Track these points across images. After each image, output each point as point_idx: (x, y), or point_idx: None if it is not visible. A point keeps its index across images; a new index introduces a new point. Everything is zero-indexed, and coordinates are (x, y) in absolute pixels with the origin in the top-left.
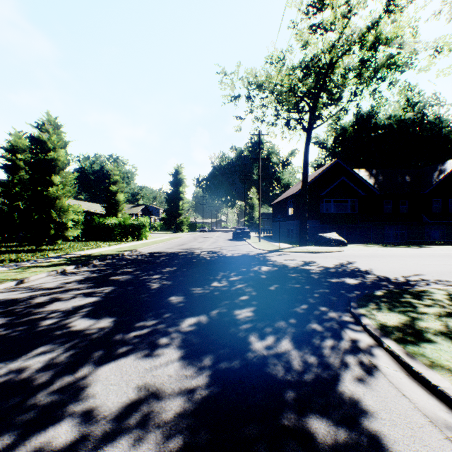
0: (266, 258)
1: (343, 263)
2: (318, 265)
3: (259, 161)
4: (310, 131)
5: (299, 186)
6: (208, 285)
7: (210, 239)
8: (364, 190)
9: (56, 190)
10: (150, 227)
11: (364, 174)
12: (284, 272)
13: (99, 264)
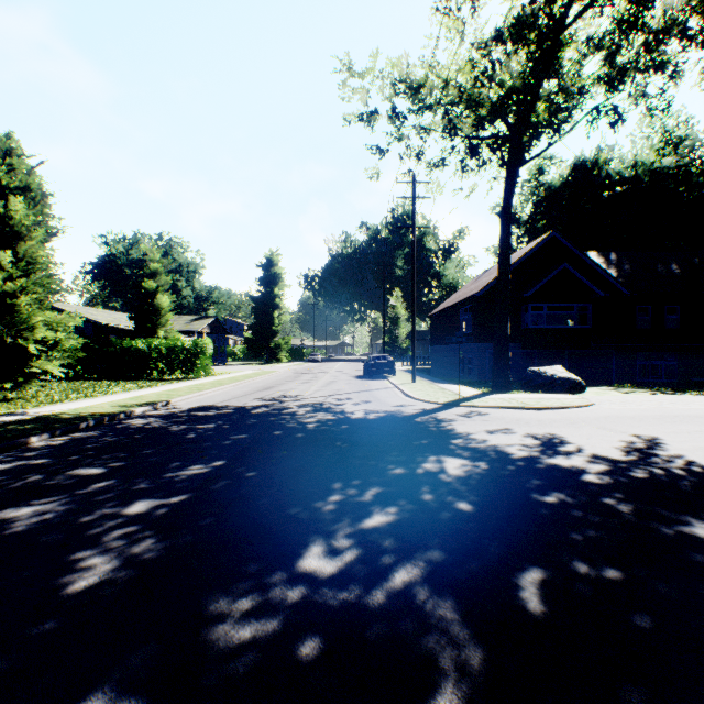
0: (443, 427)
1: (634, 442)
2: (583, 453)
3: (413, 232)
4: (515, 168)
5: (483, 282)
6: (286, 572)
7: (324, 375)
8: (602, 287)
9: (5, 279)
10: (224, 353)
11: (597, 261)
12: (516, 487)
13: (40, 447)
